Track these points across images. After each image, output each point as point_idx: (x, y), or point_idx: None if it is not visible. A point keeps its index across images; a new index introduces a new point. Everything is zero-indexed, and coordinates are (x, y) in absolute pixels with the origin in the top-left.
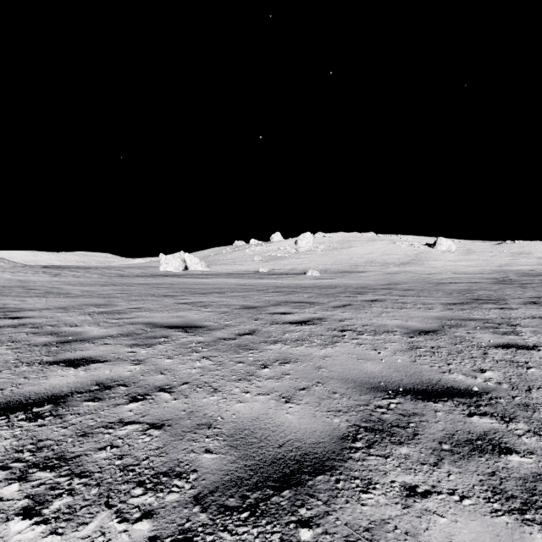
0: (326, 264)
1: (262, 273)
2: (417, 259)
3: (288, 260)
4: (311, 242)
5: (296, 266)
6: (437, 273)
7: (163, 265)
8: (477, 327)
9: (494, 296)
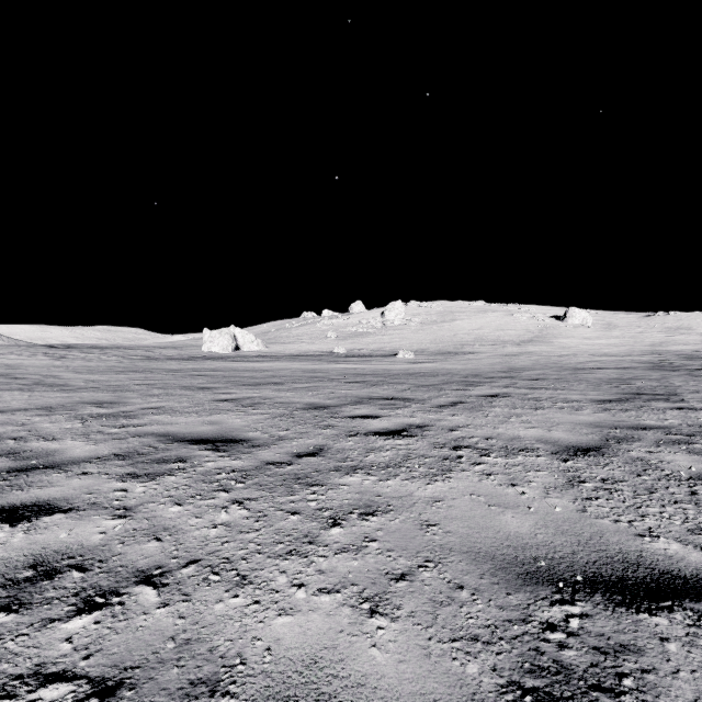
0: (422, 343)
1: (337, 354)
2: (543, 336)
3: (372, 337)
4: (402, 314)
5: (383, 345)
6: (570, 354)
7: (206, 344)
8: (659, 441)
9: (660, 389)
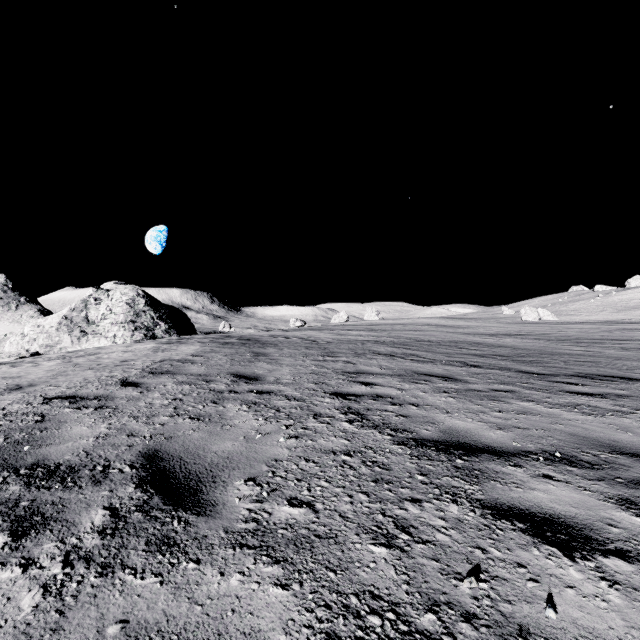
0: None
1: (611, 322)
2: None
3: None
4: None
5: None
6: None
7: (523, 317)
8: None
9: None
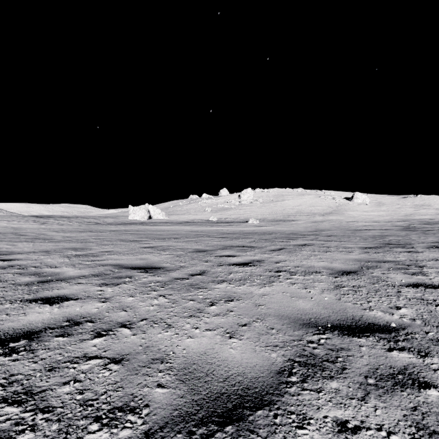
0: (264, 214)
1: (211, 221)
2: (338, 210)
3: (233, 211)
4: (251, 196)
5: (240, 215)
6: (354, 221)
7: (131, 215)
8: (390, 268)
9: (402, 241)
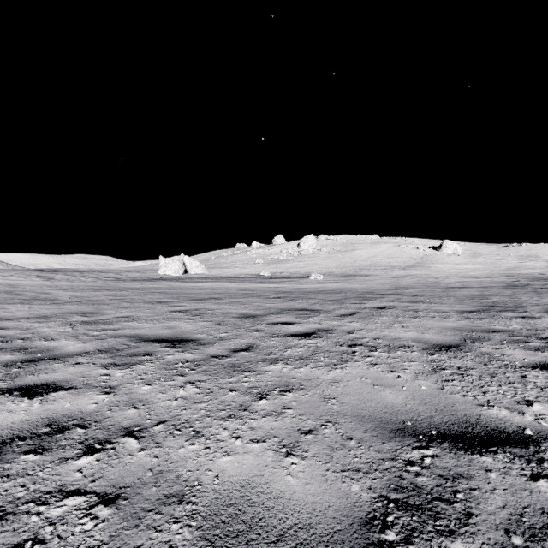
0: (329, 267)
1: (263, 276)
2: (423, 262)
3: (290, 263)
4: (314, 245)
5: (299, 269)
6: (444, 276)
7: (161, 268)
8: (503, 341)
9: (510, 303)
